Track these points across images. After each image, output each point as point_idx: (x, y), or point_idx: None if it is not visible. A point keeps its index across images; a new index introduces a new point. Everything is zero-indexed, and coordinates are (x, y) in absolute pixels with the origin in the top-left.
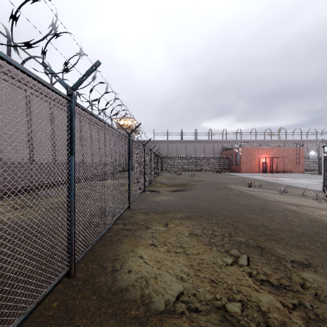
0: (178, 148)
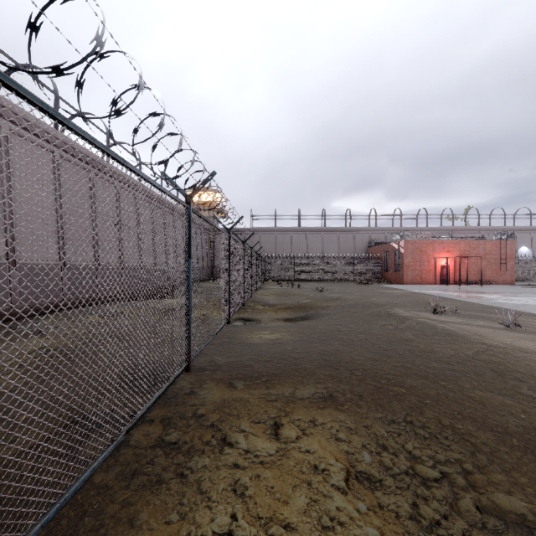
0: (293, 241)
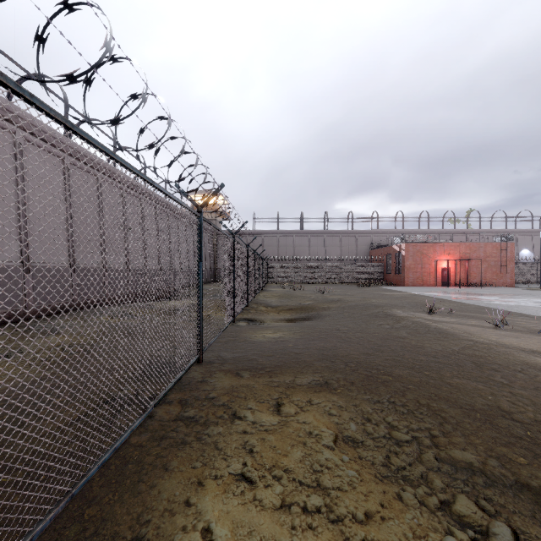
0: (296, 244)
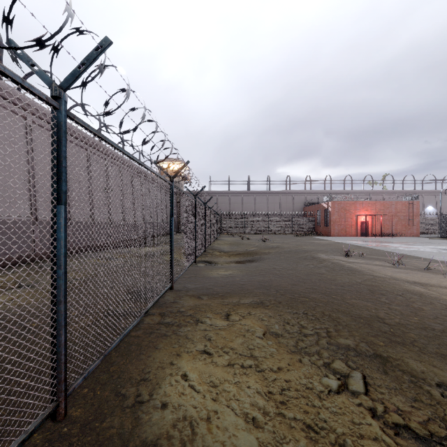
0: (244, 202)
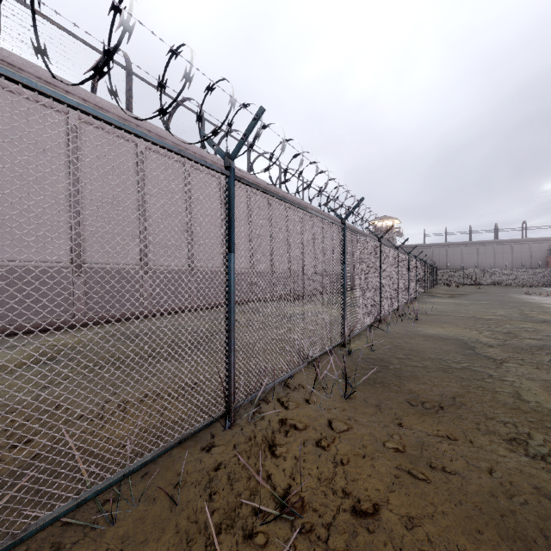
0: (464, 253)
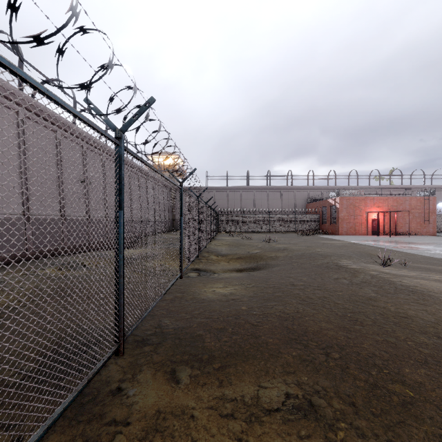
0: (243, 198)
